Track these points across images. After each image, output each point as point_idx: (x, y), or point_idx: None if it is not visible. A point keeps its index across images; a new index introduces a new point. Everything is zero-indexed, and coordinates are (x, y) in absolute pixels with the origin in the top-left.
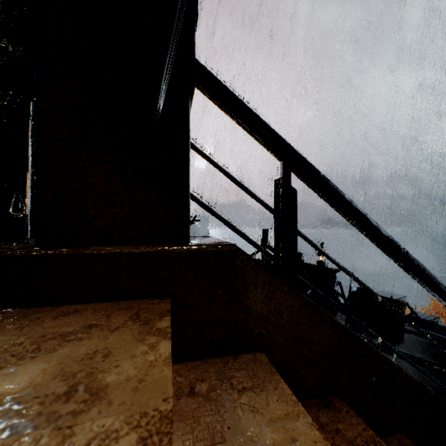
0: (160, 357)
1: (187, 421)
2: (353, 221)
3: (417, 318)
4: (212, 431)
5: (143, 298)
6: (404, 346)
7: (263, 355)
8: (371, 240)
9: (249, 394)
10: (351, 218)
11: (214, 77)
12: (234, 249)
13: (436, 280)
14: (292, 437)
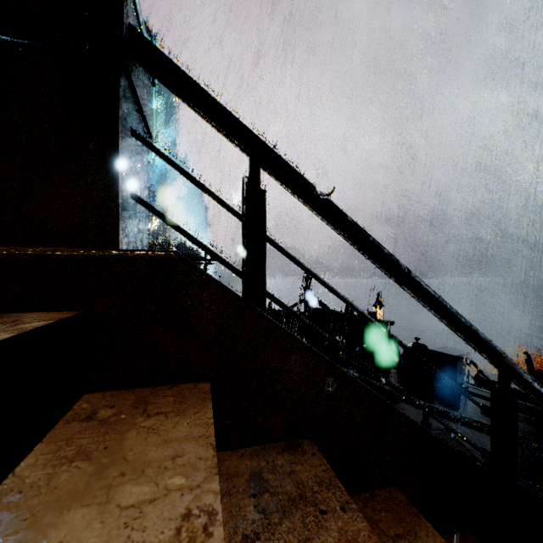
0: None
1: (59, 443)
2: (341, 232)
3: (485, 380)
4: (83, 450)
5: (50, 311)
6: (464, 411)
7: (207, 384)
8: (366, 256)
9: (158, 418)
10: (338, 229)
11: (154, 47)
12: (174, 256)
13: (447, 306)
14: (176, 455)
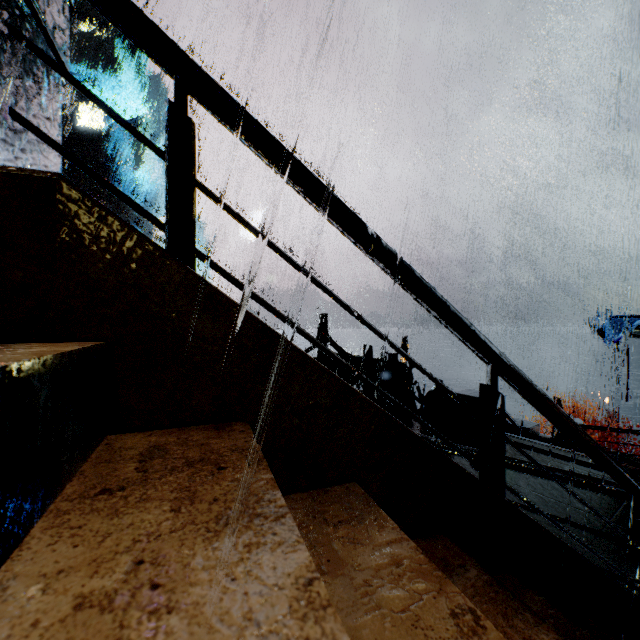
0: None
1: None
2: (296, 185)
3: (514, 426)
4: None
5: None
6: None
7: (100, 342)
8: (329, 219)
9: None
10: (292, 180)
11: None
12: (54, 178)
13: (423, 283)
14: None
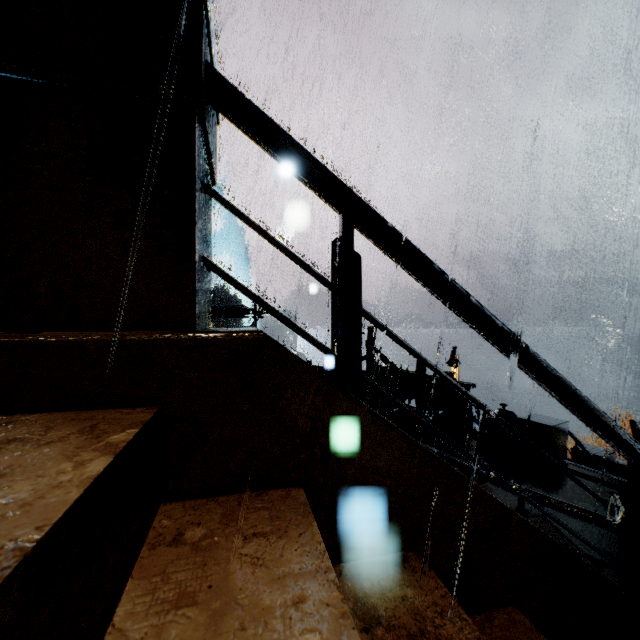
0: (80, 476)
1: (152, 579)
2: (448, 301)
3: (584, 454)
4: (185, 590)
5: (121, 407)
6: (562, 492)
7: (301, 490)
8: (476, 329)
9: (258, 542)
10: (444, 297)
11: (235, 89)
12: (260, 338)
13: (570, 388)
14: (296, 599)
